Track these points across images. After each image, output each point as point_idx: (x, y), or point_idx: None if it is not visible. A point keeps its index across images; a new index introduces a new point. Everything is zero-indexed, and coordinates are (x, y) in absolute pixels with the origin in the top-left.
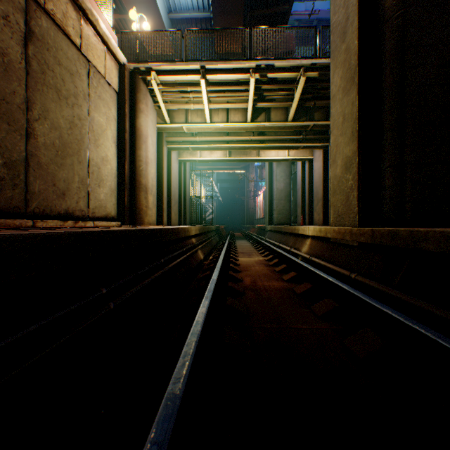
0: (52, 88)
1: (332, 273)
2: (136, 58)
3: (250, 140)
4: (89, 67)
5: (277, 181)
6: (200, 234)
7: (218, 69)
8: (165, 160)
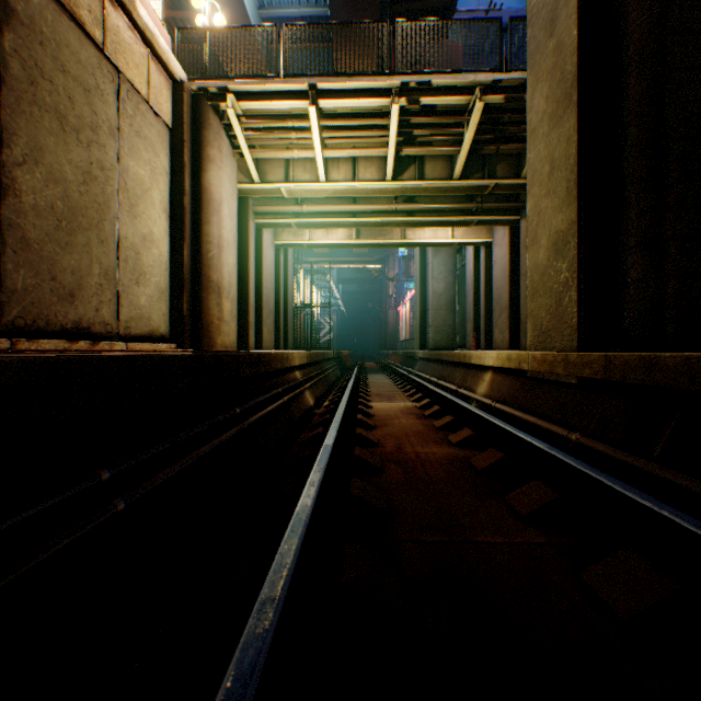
0: (49, 110)
1: (533, 431)
2: (203, 73)
3: (391, 210)
4: (120, 81)
5: (434, 279)
6: (310, 364)
7: (338, 90)
8: (252, 244)
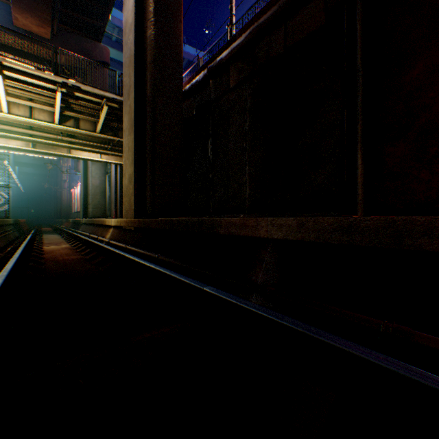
0: None
1: (121, 248)
2: None
3: (60, 139)
4: None
5: (93, 177)
6: None
7: (20, 70)
8: None
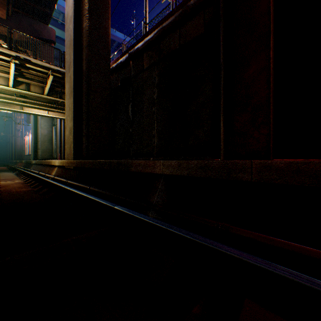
0: None
1: (63, 182)
2: None
3: (14, 99)
4: None
5: (42, 128)
6: None
7: None
8: None
